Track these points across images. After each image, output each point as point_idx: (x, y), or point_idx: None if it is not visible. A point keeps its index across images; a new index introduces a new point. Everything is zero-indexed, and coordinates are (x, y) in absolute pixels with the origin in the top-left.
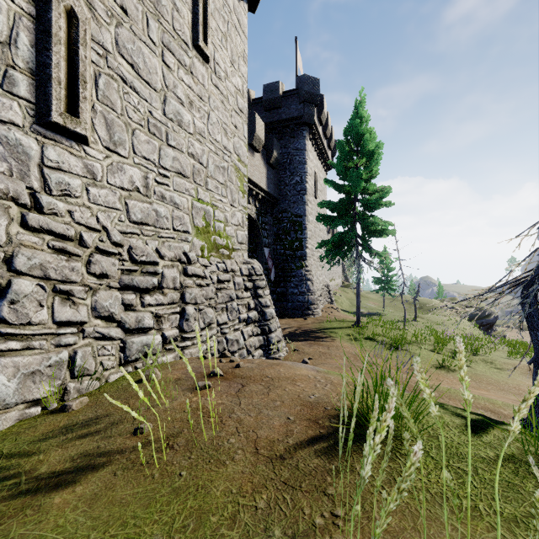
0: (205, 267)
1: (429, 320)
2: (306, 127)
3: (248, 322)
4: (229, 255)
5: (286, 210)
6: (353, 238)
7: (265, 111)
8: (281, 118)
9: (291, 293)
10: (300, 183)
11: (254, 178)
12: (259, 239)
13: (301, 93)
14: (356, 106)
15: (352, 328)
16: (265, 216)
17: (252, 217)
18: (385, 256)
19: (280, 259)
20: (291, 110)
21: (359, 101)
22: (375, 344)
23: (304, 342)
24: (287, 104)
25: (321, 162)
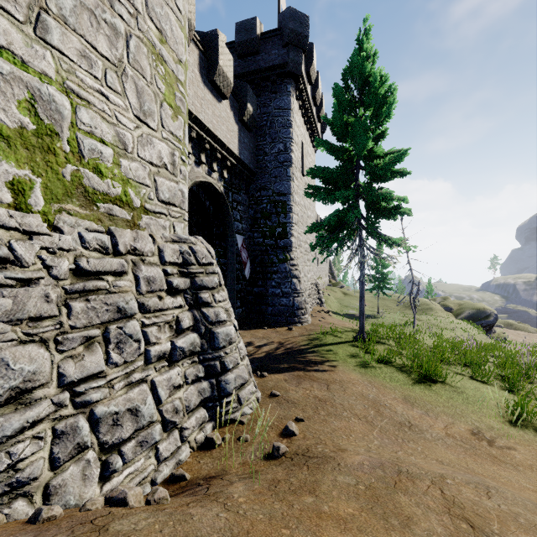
0: (28, 235)
1: (430, 323)
2: (291, 80)
3: (172, 358)
4: (132, 221)
5: (266, 187)
6: (357, 217)
7: (239, 59)
8: (259, 67)
9: (272, 294)
10: (283, 151)
11: (219, 134)
12: (229, 222)
13: (284, 32)
14: (359, 41)
15: (355, 343)
16: (238, 192)
17: (216, 189)
18: (401, 242)
19: (258, 250)
20: (272, 56)
21: (362, 34)
22: (395, 371)
23: (288, 373)
24: (267, 49)
25: (309, 135)
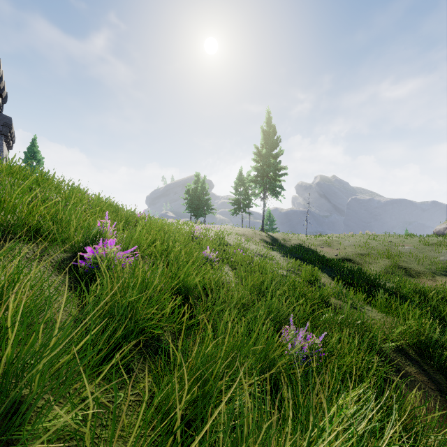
0: None
1: None
2: (3, 135)
3: None
4: None
5: None
6: None
7: None
8: None
9: None
10: None
11: None
12: None
13: (1, 121)
14: (33, 140)
15: None
16: None
17: None
18: None
19: None
20: None
21: (34, 138)
22: None
23: None
24: None
25: (7, 148)
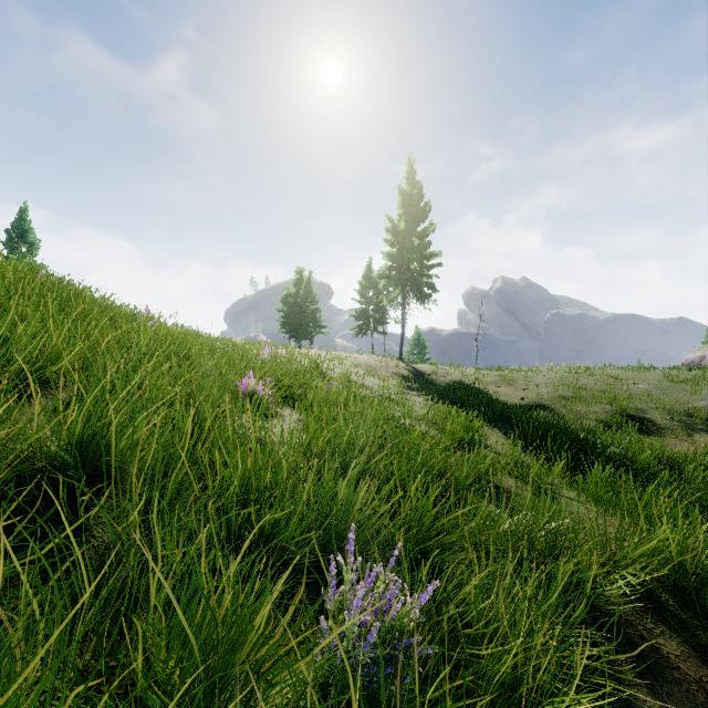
0: None
1: None
2: None
3: None
4: None
5: None
6: None
7: None
8: None
9: None
10: None
11: None
12: None
13: None
14: (22, 210)
15: None
16: None
17: None
18: None
19: None
20: None
21: (24, 208)
22: None
23: None
24: None
25: None
